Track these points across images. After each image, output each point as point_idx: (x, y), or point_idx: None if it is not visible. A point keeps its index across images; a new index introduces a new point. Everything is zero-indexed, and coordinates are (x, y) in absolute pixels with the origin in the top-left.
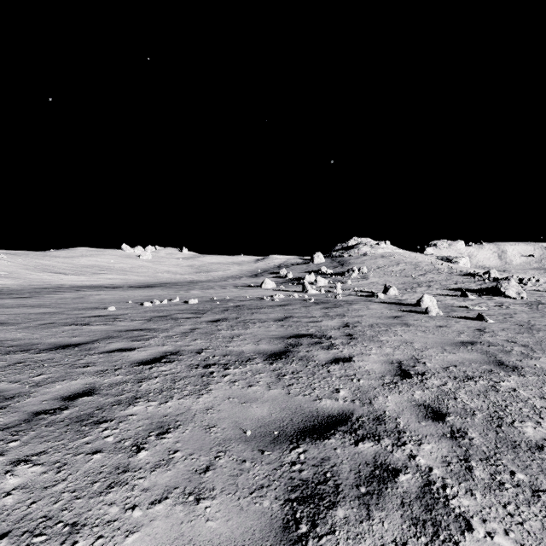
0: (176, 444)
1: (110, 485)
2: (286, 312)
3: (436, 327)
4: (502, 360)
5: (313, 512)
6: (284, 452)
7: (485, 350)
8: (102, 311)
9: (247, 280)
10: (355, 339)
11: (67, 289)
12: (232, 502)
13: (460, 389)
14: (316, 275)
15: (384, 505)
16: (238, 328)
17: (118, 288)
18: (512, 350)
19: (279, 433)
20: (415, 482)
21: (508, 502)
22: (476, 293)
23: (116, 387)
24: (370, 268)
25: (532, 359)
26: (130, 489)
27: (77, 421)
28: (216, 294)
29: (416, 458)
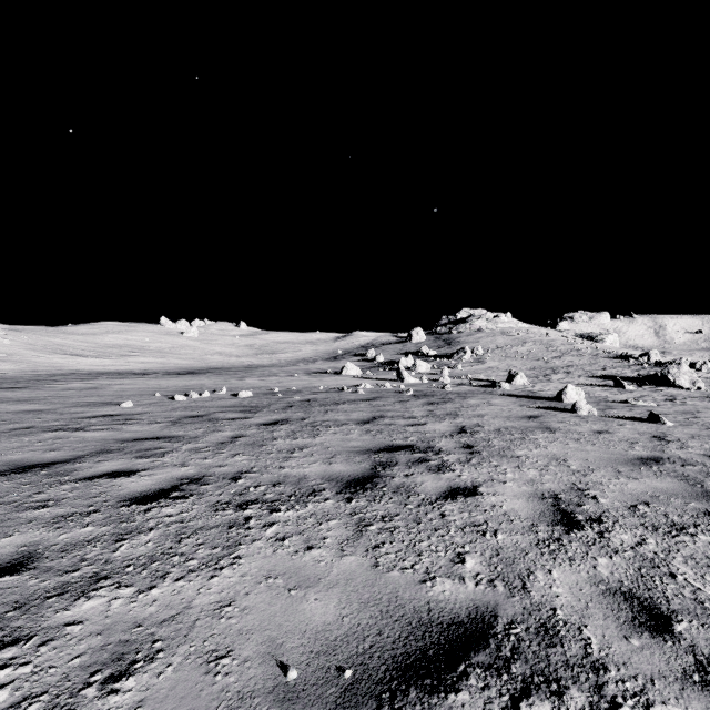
0: None
1: None
2: (374, 410)
3: (593, 433)
4: None
5: None
6: None
7: (681, 472)
8: (113, 409)
9: (324, 364)
10: (478, 453)
11: (81, 376)
12: None
13: (672, 553)
14: (414, 358)
15: None
16: (302, 436)
17: (149, 375)
18: None
19: (355, 675)
20: None
21: None
22: (633, 381)
23: (72, 553)
24: (487, 348)
25: None
26: None
27: None
28: (279, 384)
29: None
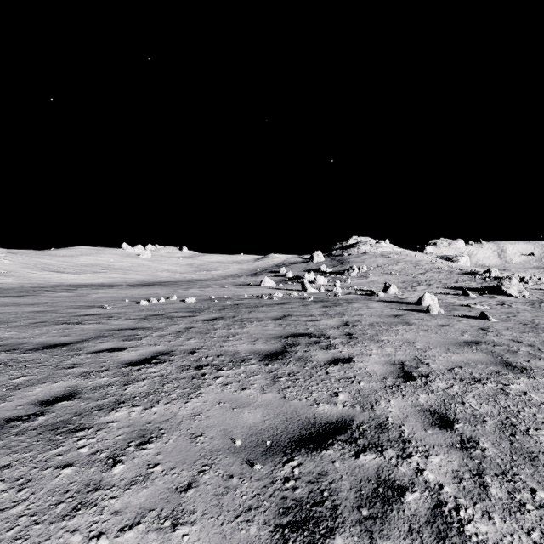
0: (157, 455)
1: (76, 507)
2: (284, 311)
3: (438, 326)
4: (509, 361)
5: (307, 541)
6: (277, 466)
7: (491, 350)
8: (97, 310)
9: (247, 279)
10: (355, 338)
11: (66, 288)
12: (214, 528)
13: (467, 392)
14: (315, 274)
15: (389, 532)
16: (234, 327)
17: (116, 287)
18: (518, 350)
19: (272, 443)
20: (423, 502)
21: (532, 528)
22: (477, 291)
23: (99, 390)
24: (370, 267)
25: (541, 360)
26: (99, 511)
27: (51, 429)
28: (214, 293)
29: (424, 473)
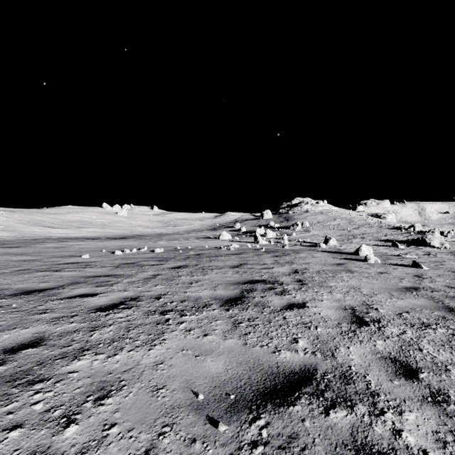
0: (114, 413)
1: None
2: (240, 260)
3: (377, 273)
4: (451, 306)
5: None
6: (242, 426)
7: (430, 295)
8: (77, 259)
9: (207, 233)
10: (305, 284)
11: (53, 240)
12: None
13: (421, 338)
14: (265, 229)
15: None
16: (197, 274)
17: (96, 239)
18: None
19: (236, 397)
20: None
21: None
22: (404, 243)
23: (66, 337)
24: (311, 222)
25: None
26: None
27: (8, 381)
28: (180, 244)
29: (403, 435)
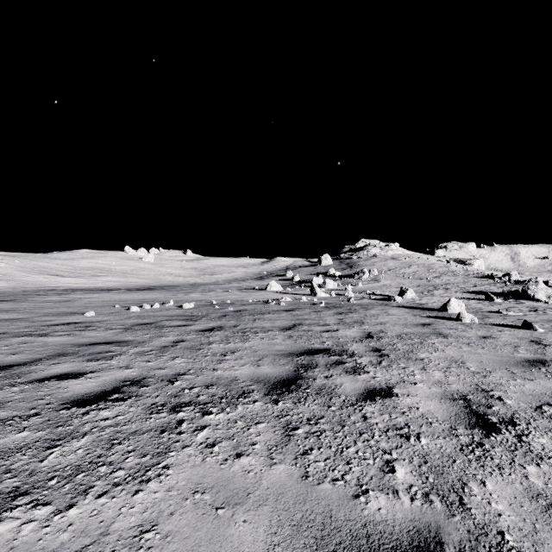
0: None
1: None
2: (294, 319)
3: (479, 338)
4: None
5: None
6: None
7: None
8: (78, 317)
9: (252, 282)
10: (386, 356)
11: (59, 292)
12: None
13: None
14: (324, 278)
15: None
16: (234, 341)
17: (113, 291)
18: None
19: None
20: None
21: None
22: (500, 296)
23: None
24: (381, 270)
25: None
26: None
27: None
28: (216, 297)
29: None
